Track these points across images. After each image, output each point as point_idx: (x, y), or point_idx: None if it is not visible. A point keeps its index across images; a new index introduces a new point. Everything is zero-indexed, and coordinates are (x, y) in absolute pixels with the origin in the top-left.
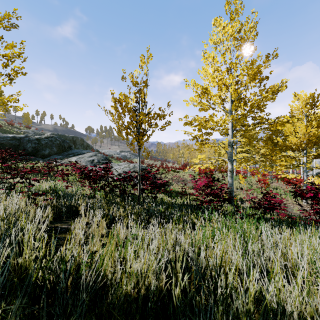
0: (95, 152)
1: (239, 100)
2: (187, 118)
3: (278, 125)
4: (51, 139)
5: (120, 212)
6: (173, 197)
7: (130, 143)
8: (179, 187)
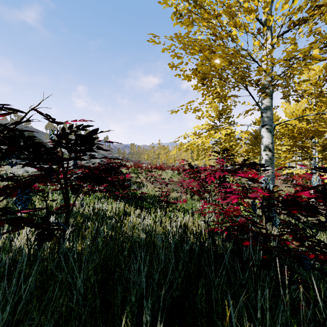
0: None
1: None
2: None
3: None
4: None
5: None
6: (145, 209)
7: None
8: (156, 189)
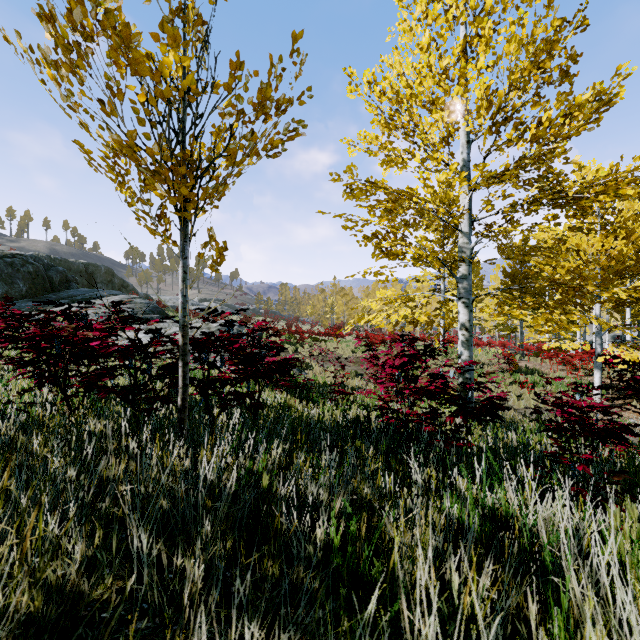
0: (130, 295)
1: (498, 126)
2: (353, 176)
3: (625, 184)
4: (12, 261)
5: (6, 522)
6: (313, 401)
7: (158, 216)
8: (328, 373)
